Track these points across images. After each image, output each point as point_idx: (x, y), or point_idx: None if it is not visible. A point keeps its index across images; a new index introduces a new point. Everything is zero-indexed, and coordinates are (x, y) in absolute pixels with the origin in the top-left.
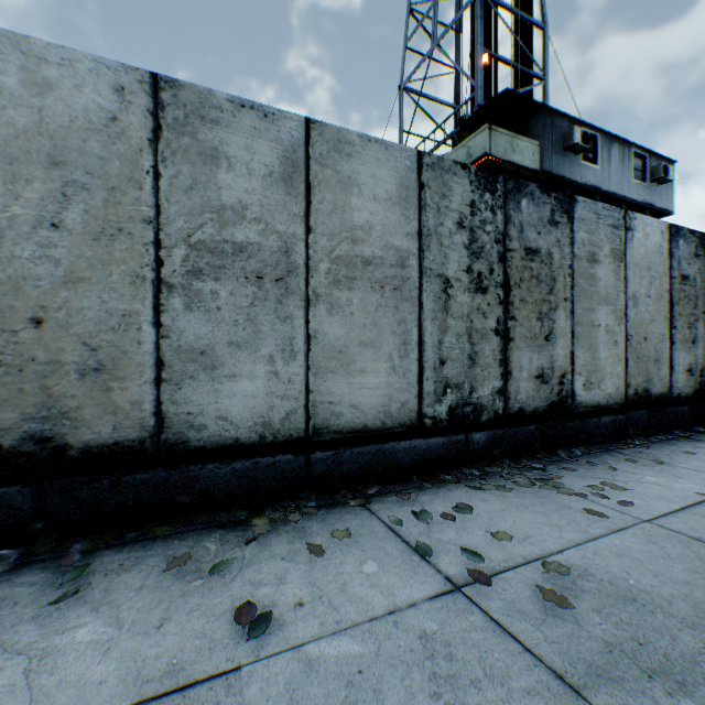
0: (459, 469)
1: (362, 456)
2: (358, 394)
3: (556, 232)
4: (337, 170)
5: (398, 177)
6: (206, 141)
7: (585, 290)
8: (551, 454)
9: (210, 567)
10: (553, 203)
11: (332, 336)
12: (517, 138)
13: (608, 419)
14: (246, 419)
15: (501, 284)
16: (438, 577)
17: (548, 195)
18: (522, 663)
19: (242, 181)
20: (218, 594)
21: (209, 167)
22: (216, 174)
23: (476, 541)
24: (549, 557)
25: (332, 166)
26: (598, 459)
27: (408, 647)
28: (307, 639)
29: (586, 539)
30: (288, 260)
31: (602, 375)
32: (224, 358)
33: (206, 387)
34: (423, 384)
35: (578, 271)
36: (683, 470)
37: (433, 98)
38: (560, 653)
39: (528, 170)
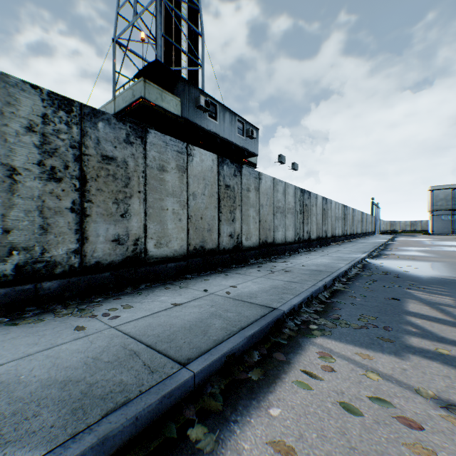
0: (22, 311)
1: None
2: None
3: (132, 149)
4: None
5: None
6: None
7: (157, 187)
8: (121, 290)
9: None
10: (129, 129)
11: None
12: (165, 92)
13: (174, 264)
14: None
15: (78, 177)
16: None
17: (124, 124)
18: None
19: None
20: None
21: None
22: None
23: None
24: None
25: None
26: (152, 290)
27: None
28: None
29: (44, 349)
30: None
31: (170, 238)
32: None
33: None
34: None
35: (151, 175)
36: (190, 290)
37: (140, 56)
38: None
39: (172, 114)
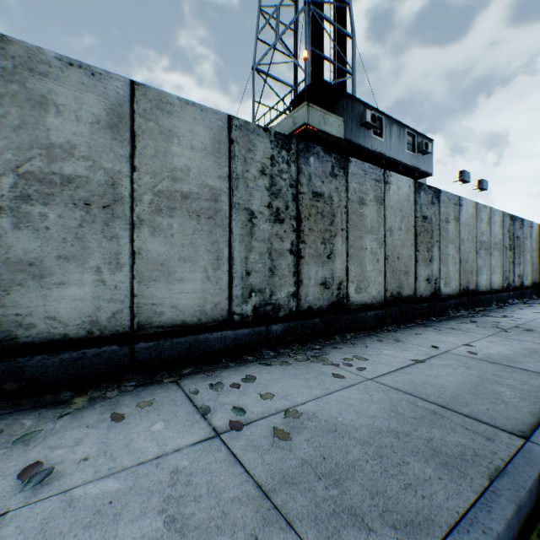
0: (260, 352)
1: (181, 345)
2: (178, 298)
3: (336, 182)
4: (159, 123)
5: (212, 133)
6: (36, 89)
7: (357, 223)
8: (330, 338)
9: (17, 439)
10: (334, 161)
11: (154, 252)
12: (327, 114)
13: (373, 313)
14: (75, 318)
15: (295, 217)
16: (207, 429)
17: (329, 155)
18: (238, 481)
19: (71, 125)
20: (16, 459)
21: (39, 112)
22: (46, 118)
23: (248, 401)
24: (294, 408)
25: (154, 120)
26: (361, 341)
27: (158, 480)
28: (78, 484)
29: (325, 394)
30: (114, 191)
31: (368, 282)
32: (53, 269)
33: (36, 292)
34: (233, 290)
35: (352, 210)
36: (410, 345)
37: (278, 79)
38: (268, 471)
39: (335, 137)
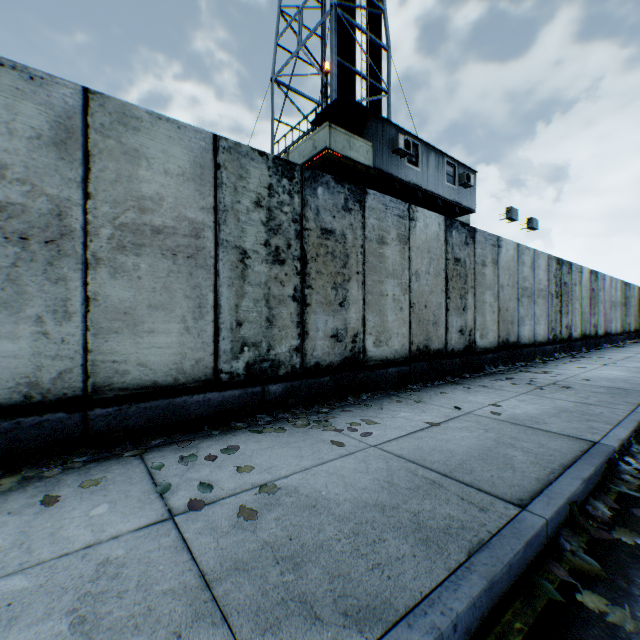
0: (254, 417)
1: (151, 410)
2: (147, 353)
3: (350, 217)
4: (123, 141)
5: (192, 156)
6: None
7: (376, 266)
8: (342, 400)
9: None
10: (347, 193)
11: (116, 298)
12: (353, 137)
13: (395, 370)
14: (7, 379)
15: (299, 258)
16: (161, 510)
17: (342, 186)
18: (178, 570)
19: (2, 140)
20: None
21: None
22: None
23: (222, 476)
24: (274, 482)
25: (116, 138)
26: (378, 402)
27: (79, 574)
28: None
29: (317, 464)
30: (62, 223)
31: (390, 334)
32: None
33: None
34: (219, 344)
35: (370, 250)
36: (432, 406)
37: (302, 94)
38: (218, 557)
39: (363, 165)
